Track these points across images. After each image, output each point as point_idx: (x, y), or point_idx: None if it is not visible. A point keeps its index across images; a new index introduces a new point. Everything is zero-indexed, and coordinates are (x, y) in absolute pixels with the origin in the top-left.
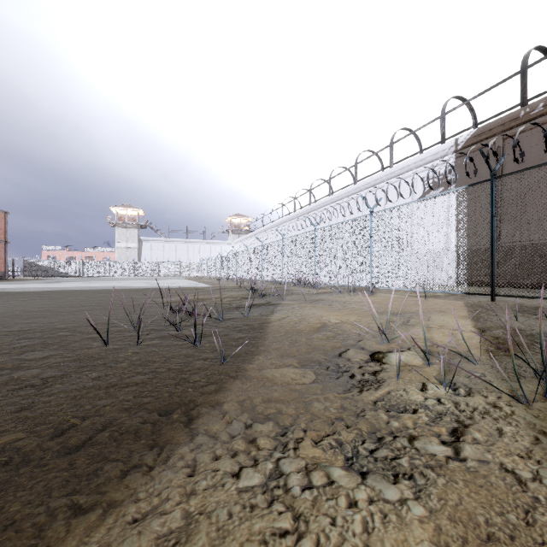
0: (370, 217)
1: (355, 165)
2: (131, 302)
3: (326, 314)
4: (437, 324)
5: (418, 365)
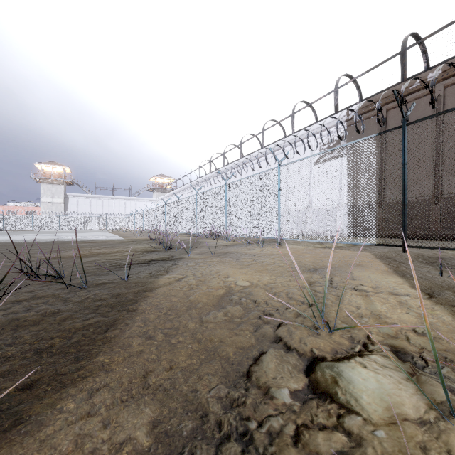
0: (278, 170)
1: (263, 132)
2: (0, 259)
3: (233, 273)
4: (367, 284)
5: (421, 416)
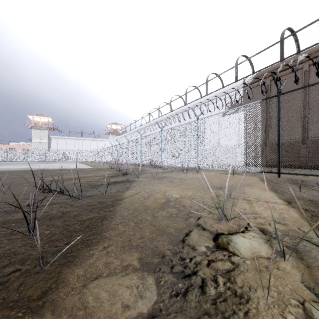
0: (197, 122)
1: (186, 94)
2: (18, 181)
3: (169, 190)
4: (252, 197)
5: (269, 256)
